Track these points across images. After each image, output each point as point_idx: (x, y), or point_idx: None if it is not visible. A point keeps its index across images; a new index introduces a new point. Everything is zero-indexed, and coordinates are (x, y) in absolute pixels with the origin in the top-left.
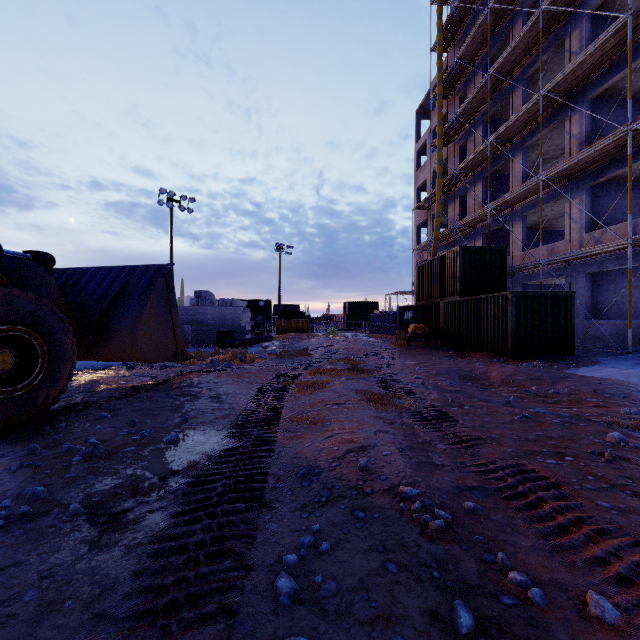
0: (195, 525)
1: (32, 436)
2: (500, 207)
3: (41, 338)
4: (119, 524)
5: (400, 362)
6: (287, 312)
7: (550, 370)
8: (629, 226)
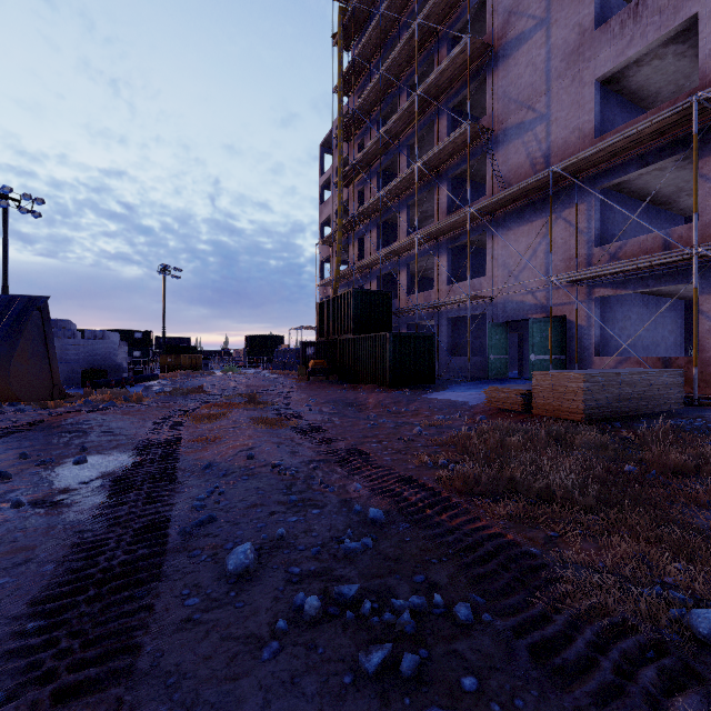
0: (129, 494)
1: None
2: (390, 255)
3: None
4: (63, 505)
5: (297, 395)
6: (175, 346)
7: (412, 395)
8: (469, 285)
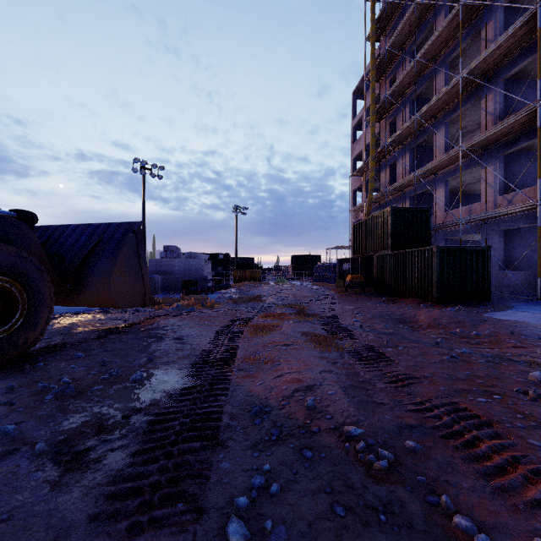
0: (152, 465)
1: (12, 375)
2: (425, 174)
3: (21, 287)
4: (81, 463)
5: (340, 307)
6: (243, 264)
7: (471, 314)
8: (538, 189)
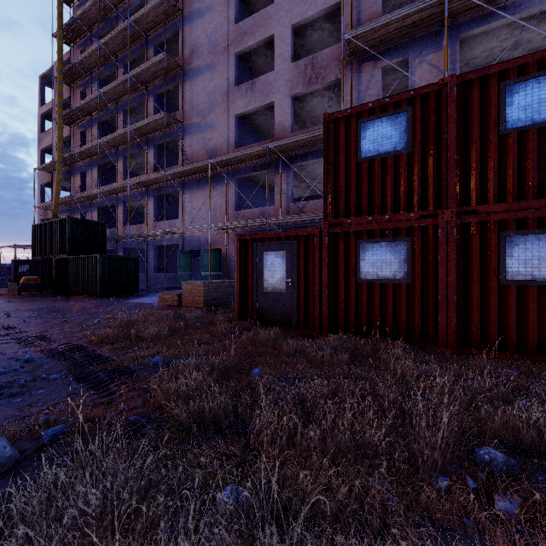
0: None
1: None
2: (108, 192)
3: None
4: None
5: None
6: None
7: (115, 301)
8: (165, 224)
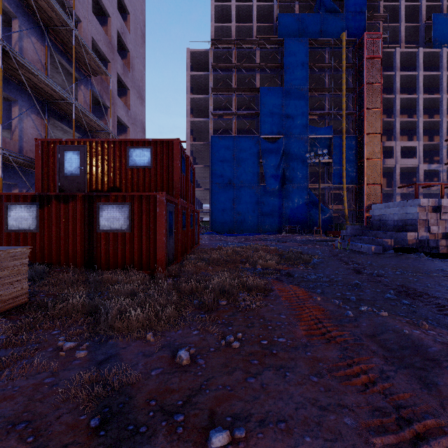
0: None
1: None
2: None
3: None
4: None
5: None
6: None
7: None
8: None
